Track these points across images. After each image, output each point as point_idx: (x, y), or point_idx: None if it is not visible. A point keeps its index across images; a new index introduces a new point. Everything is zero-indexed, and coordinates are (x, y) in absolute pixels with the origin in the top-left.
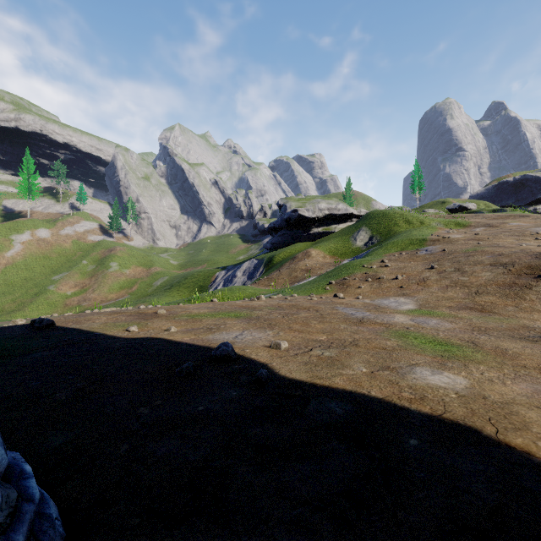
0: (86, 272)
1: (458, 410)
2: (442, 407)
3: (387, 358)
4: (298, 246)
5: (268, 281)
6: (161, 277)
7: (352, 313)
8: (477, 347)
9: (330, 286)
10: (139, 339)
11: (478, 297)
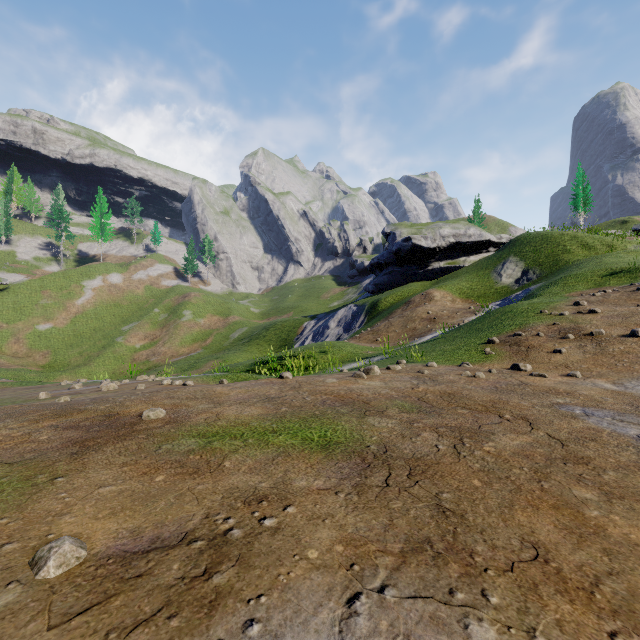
0: (157, 322)
1: None
2: None
3: None
4: (413, 287)
5: (373, 334)
6: (240, 328)
7: None
8: None
9: (492, 346)
10: None
11: None
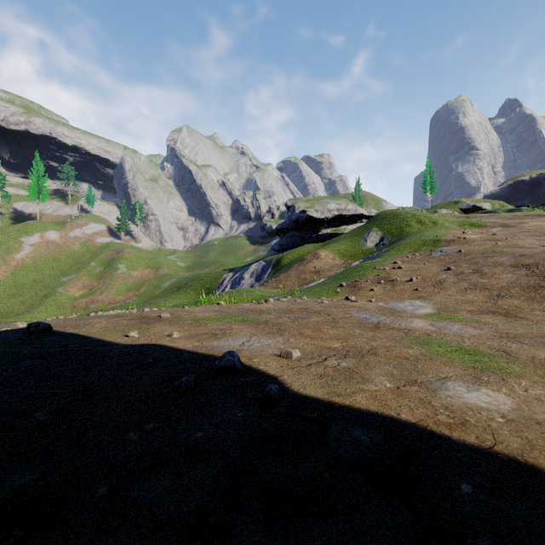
0: (94, 274)
1: (511, 440)
2: (490, 436)
3: (412, 370)
4: (307, 247)
5: (276, 283)
6: (169, 279)
7: (367, 317)
8: (510, 356)
9: (341, 288)
10: (138, 346)
11: (501, 300)
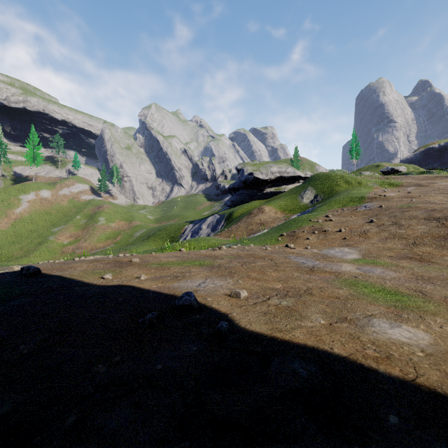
0: (79, 225)
1: (431, 373)
2: (413, 369)
3: (342, 308)
4: (254, 203)
5: (228, 232)
6: (140, 229)
7: (303, 262)
8: (426, 296)
9: (282, 237)
10: (111, 286)
11: (416, 247)
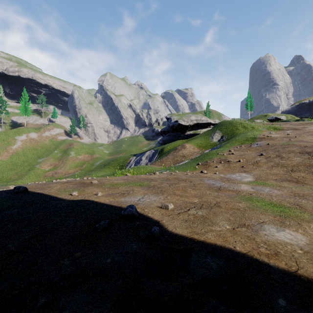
0: (57, 157)
1: (308, 266)
2: (295, 263)
3: (242, 217)
4: (178, 142)
5: (160, 162)
6: (99, 160)
7: (213, 183)
8: (302, 208)
9: (198, 166)
10: (77, 201)
11: (293, 173)
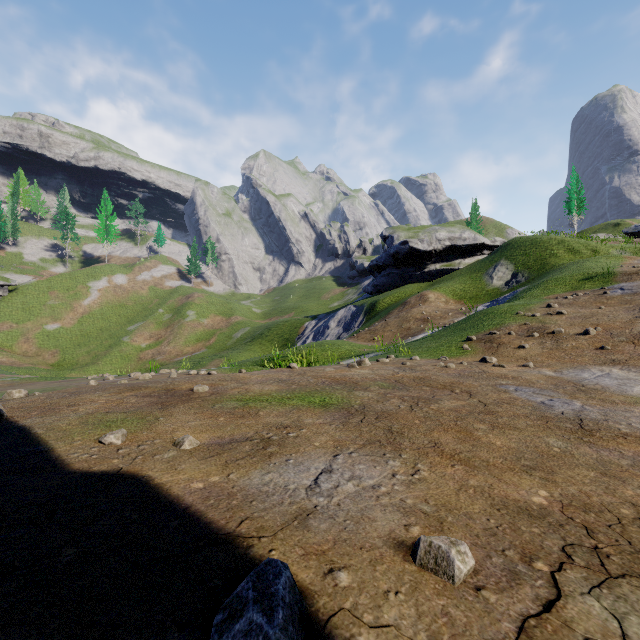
0: (162, 322)
1: None
2: None
3: None
4: (409, 288)
5: (370, 333)
6: (242, 328)
7: (544, 401)
8: None
9: (470, 343)
10: (93, 480)
11: None
